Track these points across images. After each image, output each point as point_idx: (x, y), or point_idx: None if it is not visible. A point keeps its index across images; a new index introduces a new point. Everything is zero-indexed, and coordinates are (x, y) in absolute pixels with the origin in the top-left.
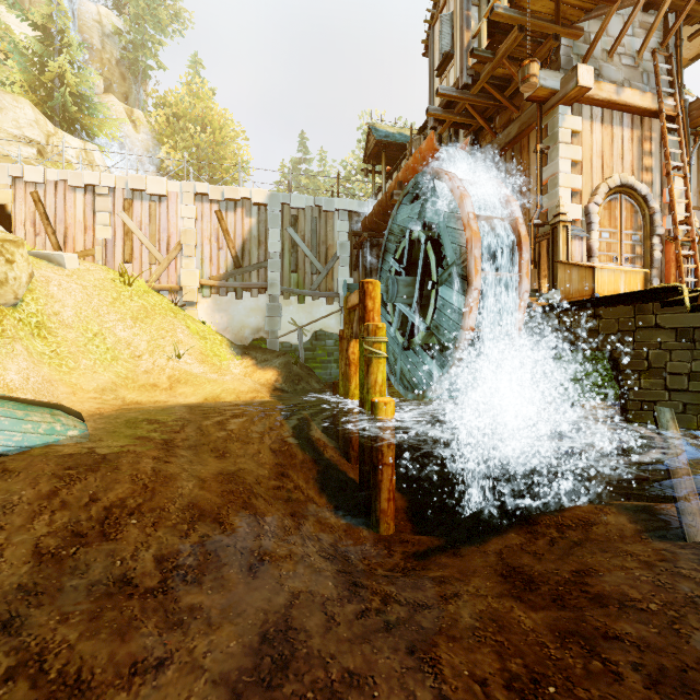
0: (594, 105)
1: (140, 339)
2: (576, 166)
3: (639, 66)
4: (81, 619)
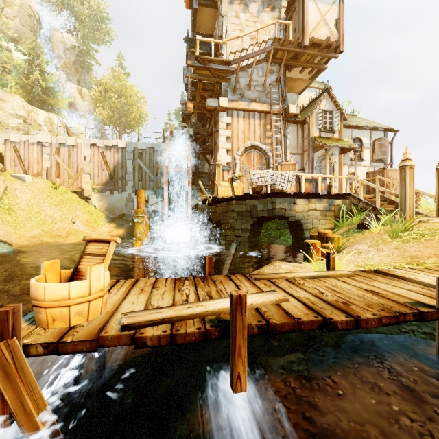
0: (239, 111)
1: (57, 215)
2: (230, 138)
3: (265, 90)
4: None
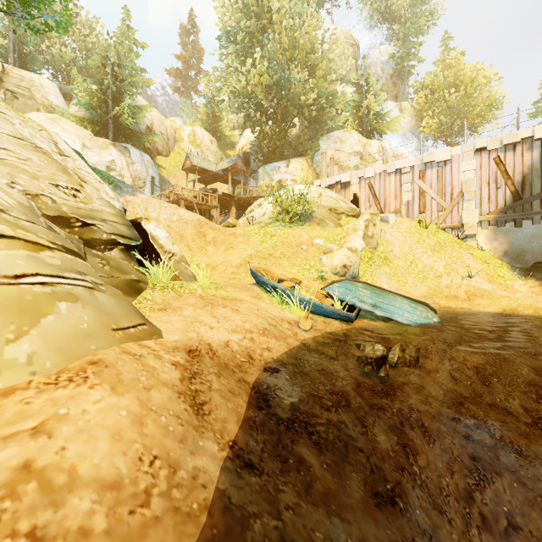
0: None
1: (438, 264)
2: None
3: None
4: (495, 419)
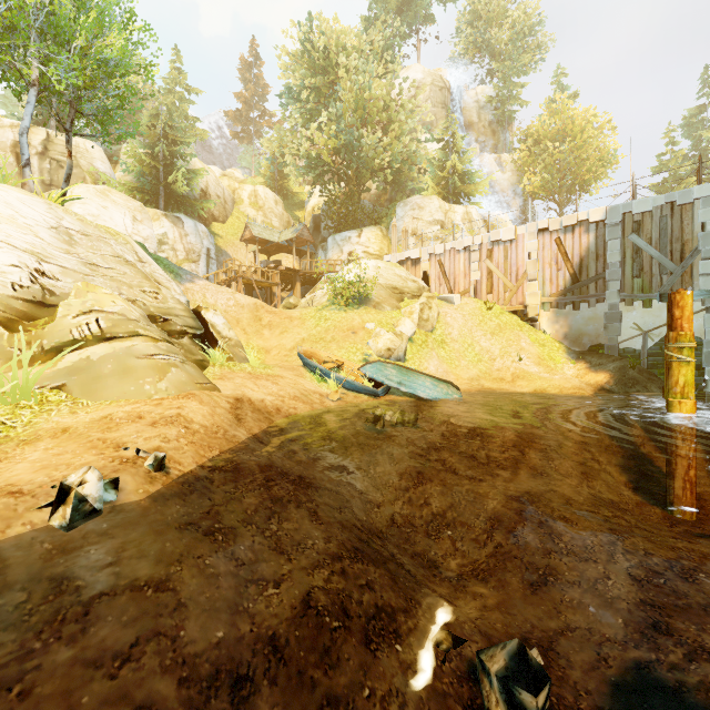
0: None
1: (495, 348)
2: None
3: None
4: (456, 458)
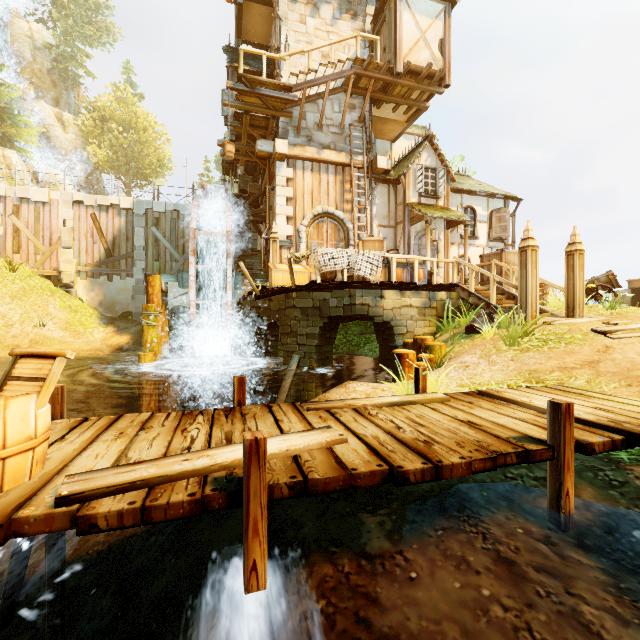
0: (305, 160)
1: (15, 312)
2: (292, 200)
3: (344, 133)
4: None
